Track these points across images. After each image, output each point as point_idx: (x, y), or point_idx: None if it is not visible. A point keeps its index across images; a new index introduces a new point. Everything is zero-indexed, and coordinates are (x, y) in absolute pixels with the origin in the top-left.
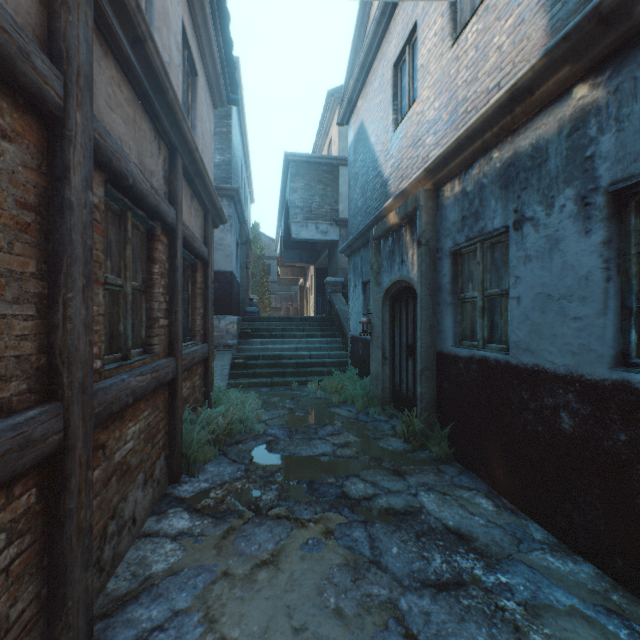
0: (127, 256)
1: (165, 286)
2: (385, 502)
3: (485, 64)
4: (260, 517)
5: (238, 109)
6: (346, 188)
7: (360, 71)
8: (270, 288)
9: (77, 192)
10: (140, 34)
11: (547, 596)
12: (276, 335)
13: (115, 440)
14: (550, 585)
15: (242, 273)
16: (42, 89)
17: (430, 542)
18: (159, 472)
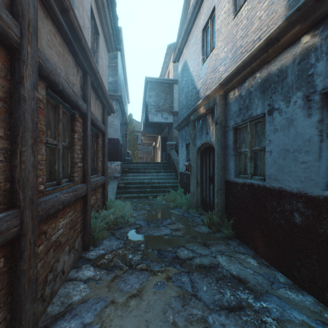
0: (59, 128)
1: (81, 145)
2: (199, 261)
3: (252, 27)
4: (132, 269)
5: (121, 54)
6: (177, 95)
7: (184, 34)
8: (138, 147)
9: (28, 91)
10: (65, 6)
11: (289, 315)
12: (141, 171)
13: (52, 229)
14: (290, 308)
15: (123, 139)
16: (6, 31)
17: (224, 283)
18: (77, 245)
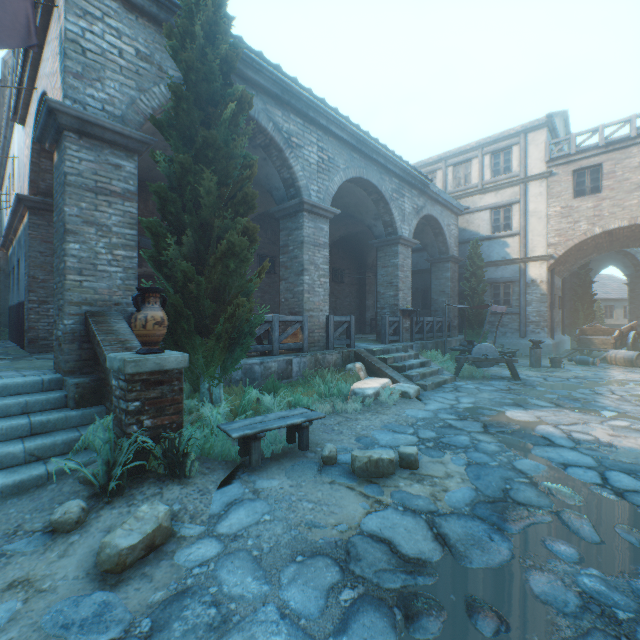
0: None
1: None
2: None
3: None
4: None
5: None
6: None
7: None
8: None
9: None
10: None
11: None
12: None
13: None
14: None
15: None
16: None
17: None
18: None
